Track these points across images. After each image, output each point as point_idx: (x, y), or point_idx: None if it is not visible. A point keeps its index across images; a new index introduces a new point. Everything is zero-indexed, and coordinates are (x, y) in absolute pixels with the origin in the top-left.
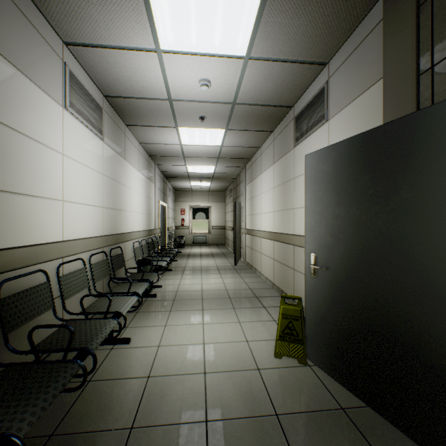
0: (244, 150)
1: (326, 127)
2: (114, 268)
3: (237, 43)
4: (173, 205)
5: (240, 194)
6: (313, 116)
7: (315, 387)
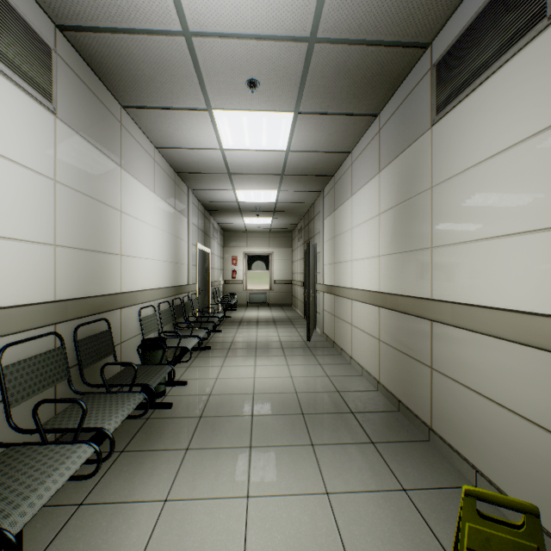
0: (324, 159)
1: None
2: (83, 362)
3: None
4: (221, 251)
5: (314, 233)
6: (499, 30)
7: None
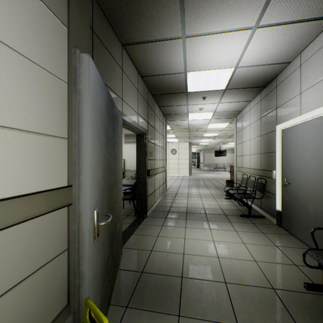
0: None
1: None
2: None
3: None
4: None
5: None
6: None
7: None
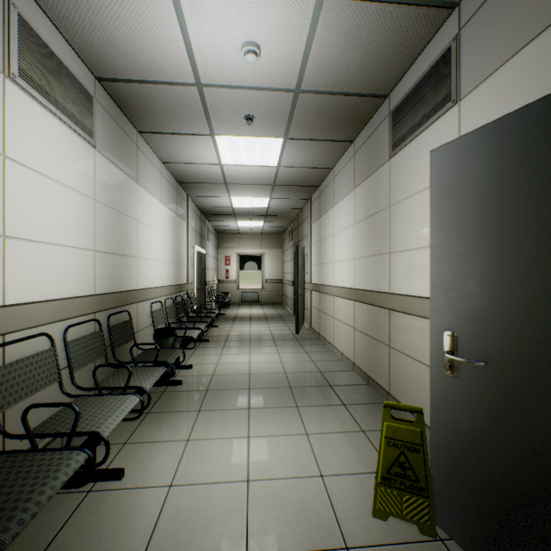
0: (310, 173)
1: (454, 114)
2: (114, 344)
3: None
4: (215, 252)
5: (302, 236)
6: (428, 100)
7: None
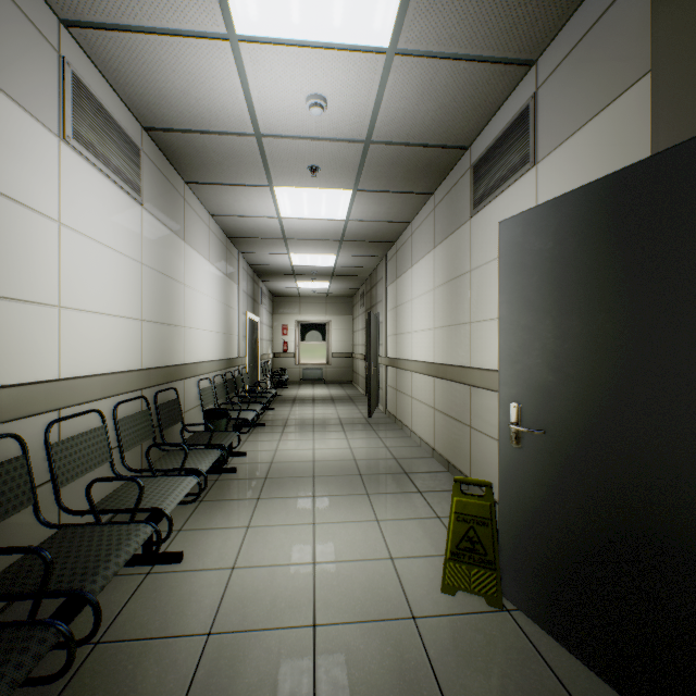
0: (385, 228)
1: (532, 177)
2: (162, 425)
3: (374, 21)
4: (270, 319)
5: (376, 300)
6: (508, 159)
7: (523, 659)
